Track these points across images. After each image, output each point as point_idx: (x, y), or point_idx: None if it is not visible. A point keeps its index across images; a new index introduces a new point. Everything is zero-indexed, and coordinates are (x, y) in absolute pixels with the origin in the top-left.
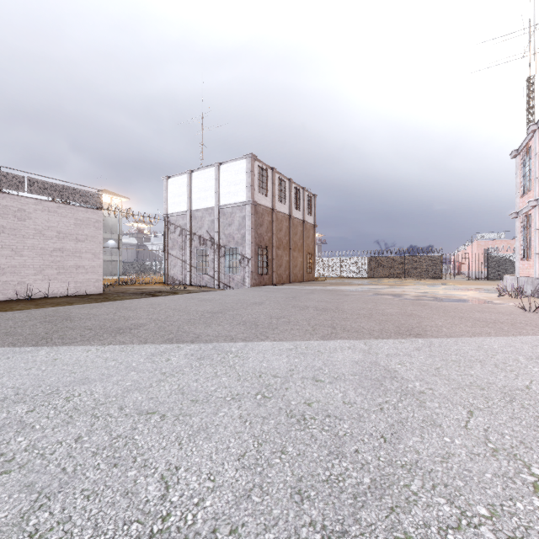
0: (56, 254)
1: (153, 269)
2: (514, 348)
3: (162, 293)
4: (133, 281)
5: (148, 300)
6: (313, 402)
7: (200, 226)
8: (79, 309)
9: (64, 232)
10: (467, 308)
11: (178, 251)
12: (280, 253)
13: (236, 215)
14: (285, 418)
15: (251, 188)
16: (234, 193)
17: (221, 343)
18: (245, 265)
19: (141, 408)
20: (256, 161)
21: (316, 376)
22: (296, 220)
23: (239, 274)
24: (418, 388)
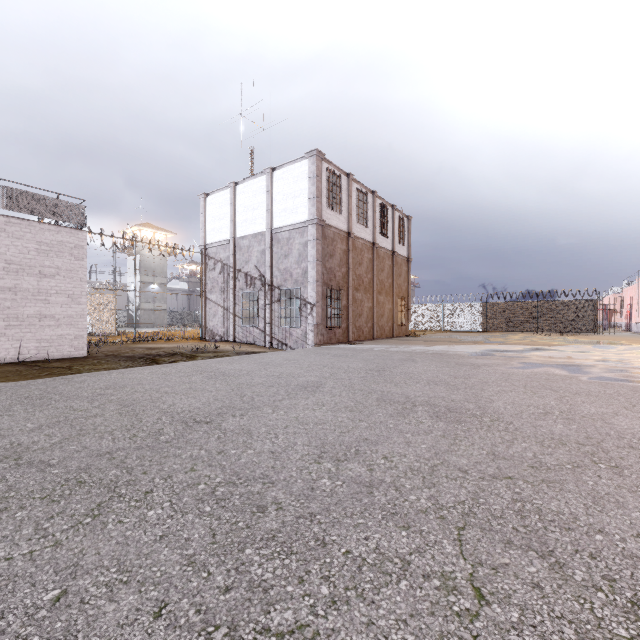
0: (3, 297)
1: None
2: None
3: (173, 357)
4: (157, 336)
5: (123, 374)
6: None
7: (246, 259)
8: None
9: (18, 263)
10: None
11: (218, 295)
12: (360, 296)
13: (294, 241)
14: None
15: (316, 200)
16: (292, 209)
17: None
18: (307, 314)
19: None
20: (324, 161)
21: None
22: (382, 250)
23: (299, 328)
24: None
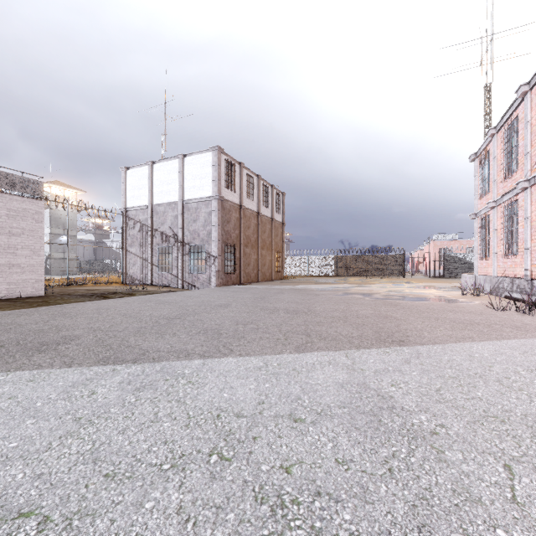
0: None
1: (113, 267)
2: (507, 356)
3: (117, 295)
4: (85, 281)
5: (96, 303)
6: (293, 465)
7: (162, 221)
8: (2, 317)
9: None
10: (438, 308)
11: (137, 248)
12: (249, 251)
13: (201, 210)
14: (253, 505)
15: (217, 182)
16: (199, 187)
17: (173, 361)
18: (211, 264)
19: (12, 503)
20: (223, 154)
21: (293, 412)
22: (264, 217)
23: (205, 273)
24: (427, 425)
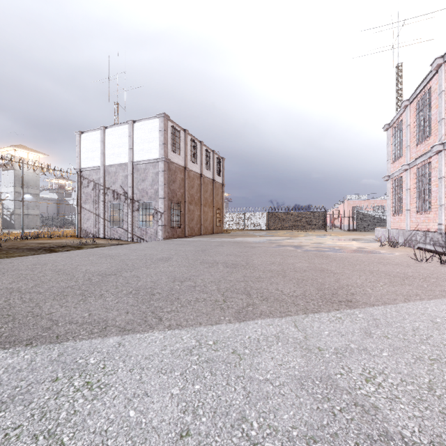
0: None
1: (73, 222)
2: None
3: (65, 248)
4: (41, 235)
5: (37, 257)
6: None
7: (113, 181)
8: None
9: None
10: (367, 260)
11: (91, 205)
12: (192, 208)
13: (149, 171)
14: None
15: (164, 146)
16: (147, 150)
17: (81, 341)
18: (158, 219)
19: None
20: (169, 121)
21: None
22: (206, 179)
23: (152, 228)
24: None
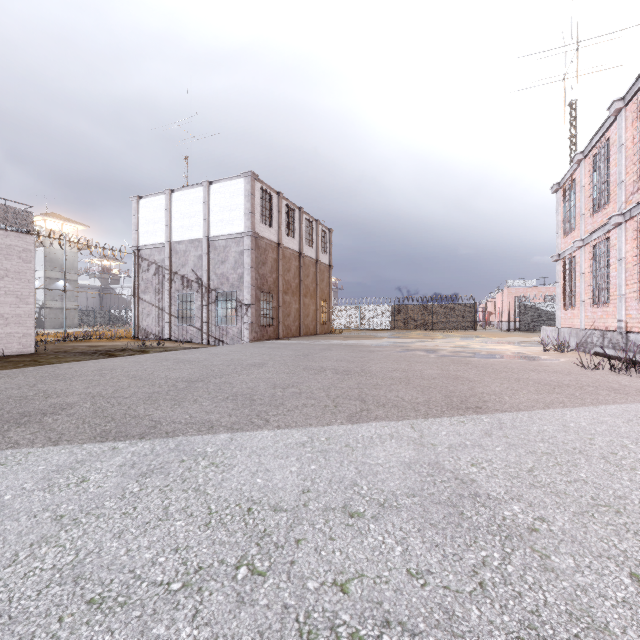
0: None
1: (123, 319)
2: (608, 425)
3: (125, 352)
4: (88, 336)
5: (99, 362)
6: (351, 580)
7: (182, 262)
8: None
9: None
10: (518, 367)
11: (152, 295)
12: (288, 299)
13: (231, 249)
14: None
15: (251, 215)
16: (229, 221)
17: (192, 436)
18: (243, 314)
19: None
20: (257, 181)
21: (348, 504)
22: (307, 259)
23: (235, 326)
24: (523, 519)
